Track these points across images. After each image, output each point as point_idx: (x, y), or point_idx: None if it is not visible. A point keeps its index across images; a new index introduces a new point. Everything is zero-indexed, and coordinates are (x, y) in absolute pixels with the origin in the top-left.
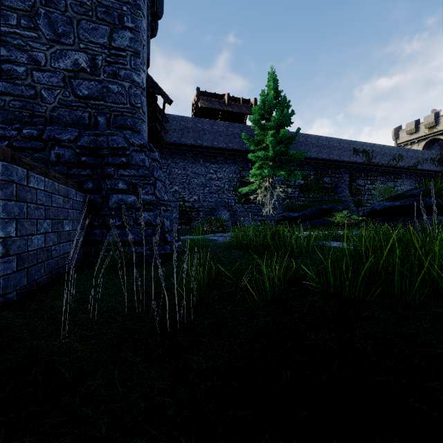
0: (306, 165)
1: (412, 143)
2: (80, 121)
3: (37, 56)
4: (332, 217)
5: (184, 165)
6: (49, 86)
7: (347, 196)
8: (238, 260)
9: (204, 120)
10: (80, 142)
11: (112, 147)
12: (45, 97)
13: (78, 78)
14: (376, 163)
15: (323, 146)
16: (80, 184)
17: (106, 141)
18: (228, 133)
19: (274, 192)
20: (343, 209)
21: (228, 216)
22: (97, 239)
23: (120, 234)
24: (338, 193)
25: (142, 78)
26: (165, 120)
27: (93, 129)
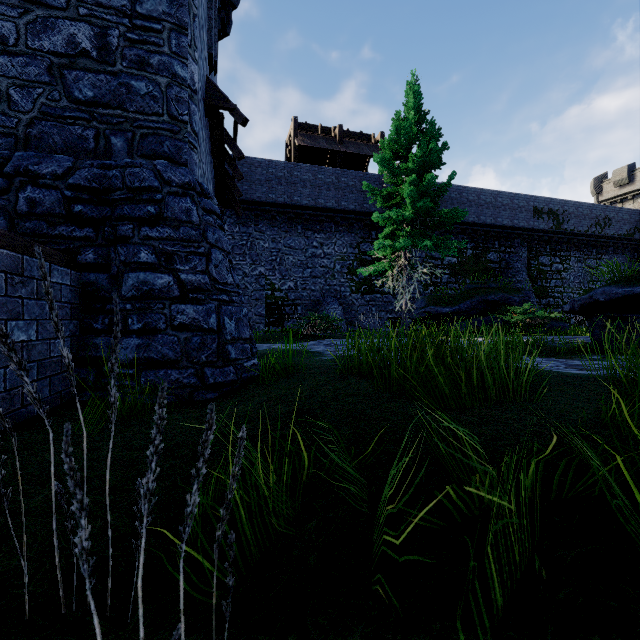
0: (461, 234)
1: (624, 200)
2: (80, 144)
3: (2, 28)
4: (506, 314)
5: (273, 234)
6: (23, 82)
7: (526, 281)
8: (366, 410)
9: (304, 165)
10: (73, 179)
11: (131, 187)
12: (16, 100)
13: (76, 68)
14: (569, 231)
15: (487, 204)
16: (72, 254)
17: (121, 177)
18: (341, 186)
19: (413, 275)
20: (521, 301)
21: (340, 312)
22: (100, 356)
23: (139, 347)
24: (510, 277)
25: (192, 72)
26: (237, 154)
27: (102, 158)
